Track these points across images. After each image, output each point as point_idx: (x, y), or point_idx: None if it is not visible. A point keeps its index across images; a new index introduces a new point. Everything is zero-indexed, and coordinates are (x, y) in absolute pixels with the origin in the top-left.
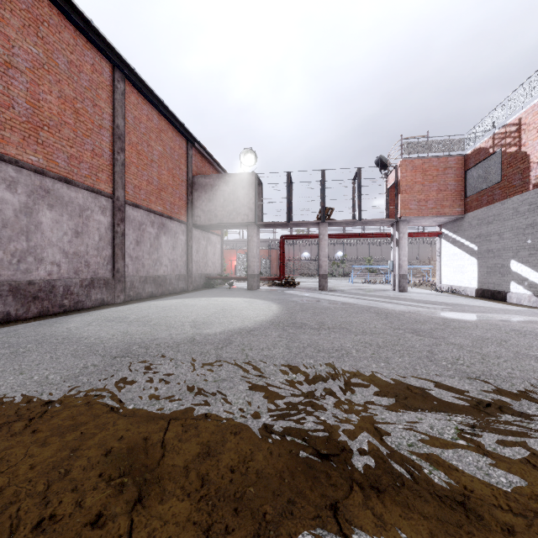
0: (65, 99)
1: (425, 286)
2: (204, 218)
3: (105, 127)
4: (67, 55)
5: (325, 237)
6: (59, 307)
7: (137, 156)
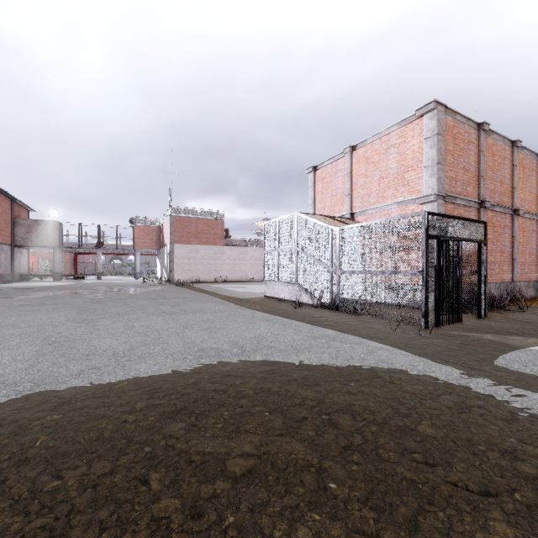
0: None
1: None
2: (23, 242)
3: None
4: None
5: (100, 255)
6: None
7: None
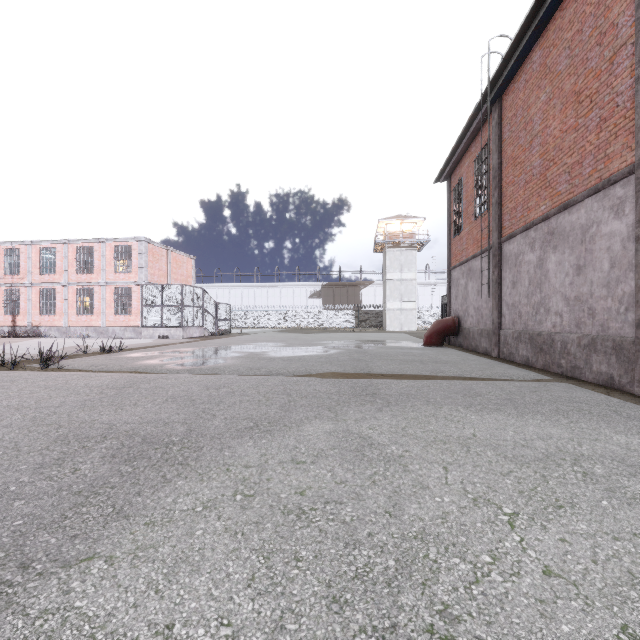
0: None
1: None
2: None
3: None
4: None
5: None
6: None
7: None
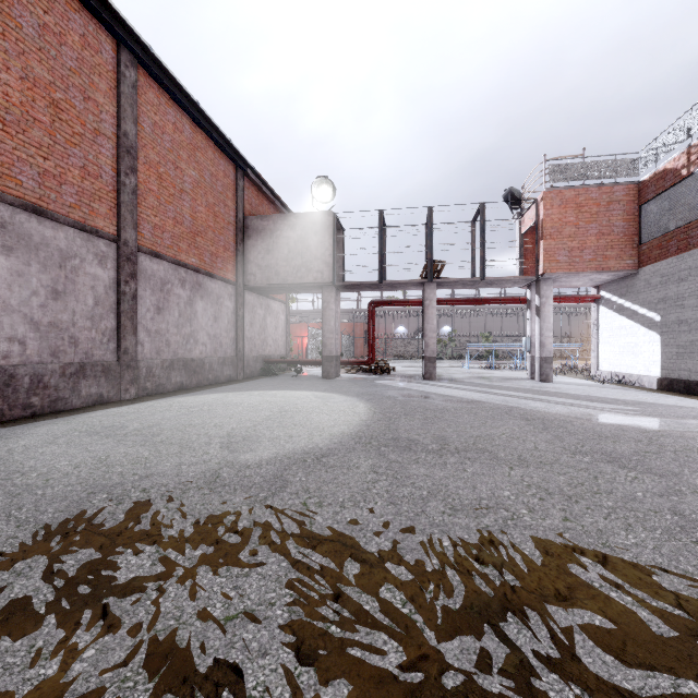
0: (34, 83)
1: (572, 372)
2: (261, 276)
3: (105, 133)
4: (38, 15)
5: (433, 303)
6: (22, 408)
7: (158, 182)
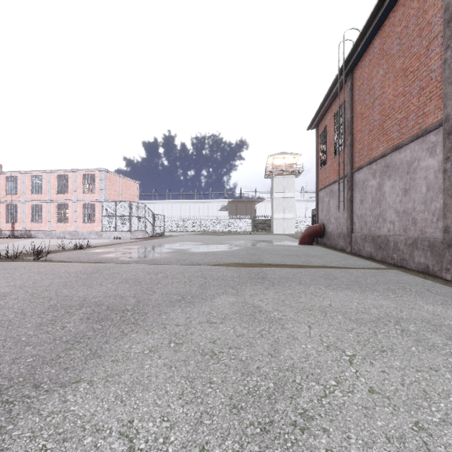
0: None
1: None
2: None
3: None
4: None
5: None
6: None
7: None
